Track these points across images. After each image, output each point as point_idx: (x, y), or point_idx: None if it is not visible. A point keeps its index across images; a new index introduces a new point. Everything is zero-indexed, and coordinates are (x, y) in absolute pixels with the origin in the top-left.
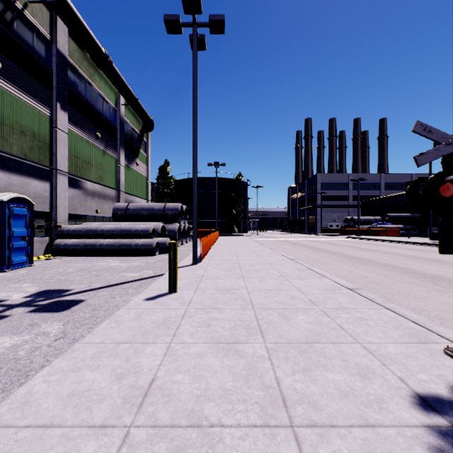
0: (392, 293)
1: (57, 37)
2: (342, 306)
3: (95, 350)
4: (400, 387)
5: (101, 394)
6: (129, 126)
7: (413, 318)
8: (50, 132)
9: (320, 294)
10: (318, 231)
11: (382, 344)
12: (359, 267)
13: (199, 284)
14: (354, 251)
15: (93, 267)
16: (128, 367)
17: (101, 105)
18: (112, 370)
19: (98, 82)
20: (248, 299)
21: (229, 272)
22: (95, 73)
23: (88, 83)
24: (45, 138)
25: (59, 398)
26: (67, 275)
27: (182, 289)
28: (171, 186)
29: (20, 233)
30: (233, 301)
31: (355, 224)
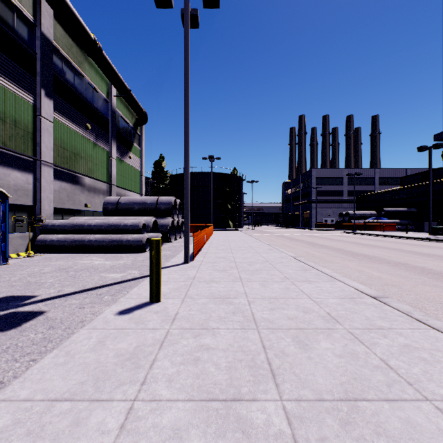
0: (420, 300)
1: (41, 19)
2: (374, 325)
3: (10, 419)
4: None
5: None
6: (121, 118)
7: None
8: (33, 120)
9: (339, 304)
10: (312, 226)
11: None
12: (368, 265)
13: (188, 290)
14: (355, 247)
15: (73, 266)
16: None
17: (91, 95)
18: None
19: (87, 71)
20: (249, 313)
21: (225, 273)
22: (85, 61)
23: (77, 71)
24: (28, 126)
25: None
26: (40, 276)
27: (167, 297)
28: (166, 181)
29: None
30: (231, 316)
31: (351, 218)
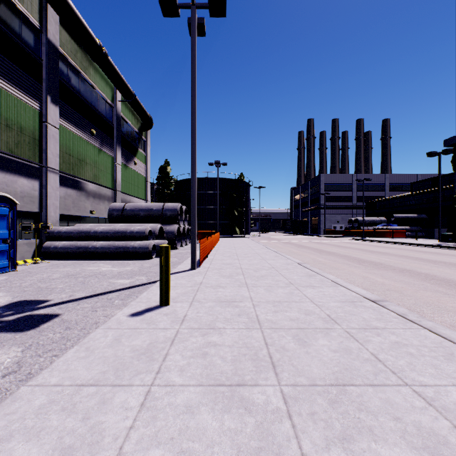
0: (419, 304)
1: (47, 25)
2: (370, 325)
3: (45, 399)
4: None
5: None
6: (126, 123)
7: None
8: (39, 127)
9: (339, 307)
10: (321, 233)
11: (440, 387)
12: (373, 272)
13: (196, 295)
14: (363, 254)
15: (81, 273)
16: (83, 432)
17: (96, 101)
18: (59, 439)
19: (92, 76)
20: (253, 315)
21: (231, 279)
22: (90, 66)
23: (82, 76)
24: (34, 133)
25: None
26: (50, 282)
27: (175, 301)
28: (171, 187)
29: (1, 235)
30: (236, 318)
31: (360, 225)
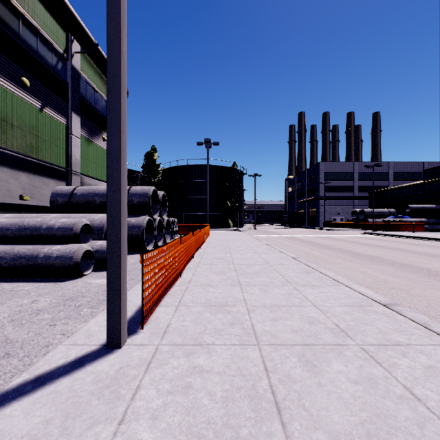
0: None
1: None
2: None
3: None
4: None
5: None
6: (91, 87)
7: None
8: None
9: None
10: (320, 225)
11: None
12: None
13: None
14: (425, 260)
15: None
16: None
17: (35, 42)
18: None
19: (26, 3)
20: None
21: None
22: None
23: None
24: None
25: None
26: None
27: None
28: (158, 175)
29: None
30: None
31: (366, 217)
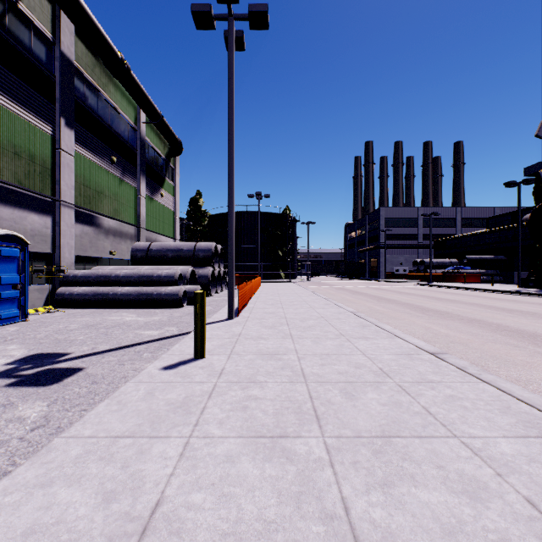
0: (484, 358)
1: (61, 36)
2: (425, 379)
3: (82, 449)
4: (532, 517)
5: (75, 531)
6: (152, 148)
7: (524, 396)
8: (52, 155)
9: (394, 360)
10: (381, 277)
11: (489, 439)
12: (437, 322)
13: (234, 347)
14: (427, 302)
15: (102, 323)
16: (124, 478)
17: (117, 123)
18: (100, 485)
19: (113, 94)
20: (298, 368)
21: (274, 330)
22: (110, 82)
23: (101, 94)
24: (46, 161)
25: (8, 539)
26: (68, 333)
27: (212, 354)
28: (204, 222)
29: (11, 280)
30: (279, 371)
31: (427, 268)
